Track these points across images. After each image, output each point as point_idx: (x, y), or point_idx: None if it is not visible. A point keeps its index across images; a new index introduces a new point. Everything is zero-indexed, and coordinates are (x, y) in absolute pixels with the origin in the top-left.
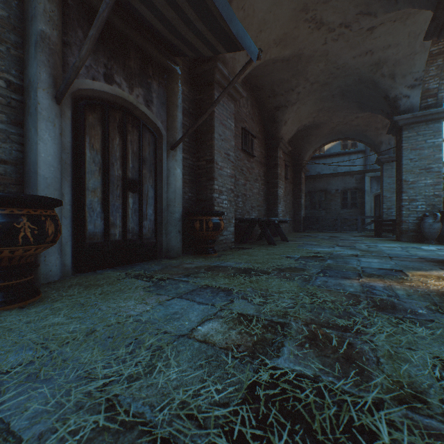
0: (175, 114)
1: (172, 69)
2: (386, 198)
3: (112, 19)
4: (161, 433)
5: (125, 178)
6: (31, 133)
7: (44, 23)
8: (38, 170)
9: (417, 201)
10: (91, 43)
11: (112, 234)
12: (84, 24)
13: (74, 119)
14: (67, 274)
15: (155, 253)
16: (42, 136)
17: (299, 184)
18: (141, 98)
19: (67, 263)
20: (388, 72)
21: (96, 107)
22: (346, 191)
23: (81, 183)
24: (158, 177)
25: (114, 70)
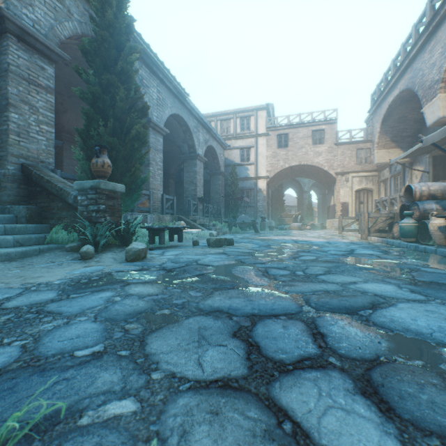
0: None
1: None
2: (212, 197)
3: None
4: None
5: None
6: None
7: None
8: None
9: (189, 197)
10: None
11: None
12: None
13: None
14: None
15: None
16: None
17: (168, 187)
18: None
19: None
20: (171, 135)
21: None
22: (205, 192)
23: None
24: None
25: None
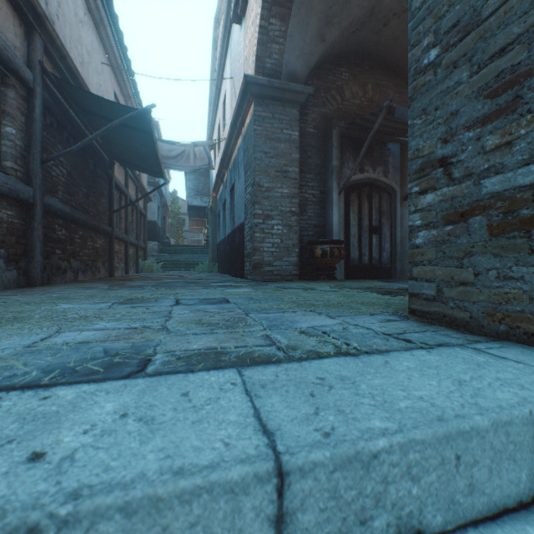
0: (406, 174)
1: (403, 142)
2: None
3: (363, 136)
4: (381, 287)
5: (370, 226)
6: (329, 212)
7: (334, 161)
8: (332, 228)
9: None
10: (355, 168)
11: (363, 260)
12: (349, 148)
13: (344, 199)
14: (342, 278)
15: (390, 275)
16: (334, 213)
17: None
18: (380, 173)
19: (342, 273)
20: None
21: (355, 189)
22: None
23: (348, 232)
24: (393, 222)
25: (364, 164)
